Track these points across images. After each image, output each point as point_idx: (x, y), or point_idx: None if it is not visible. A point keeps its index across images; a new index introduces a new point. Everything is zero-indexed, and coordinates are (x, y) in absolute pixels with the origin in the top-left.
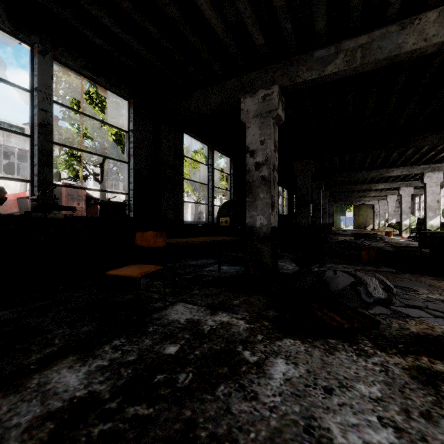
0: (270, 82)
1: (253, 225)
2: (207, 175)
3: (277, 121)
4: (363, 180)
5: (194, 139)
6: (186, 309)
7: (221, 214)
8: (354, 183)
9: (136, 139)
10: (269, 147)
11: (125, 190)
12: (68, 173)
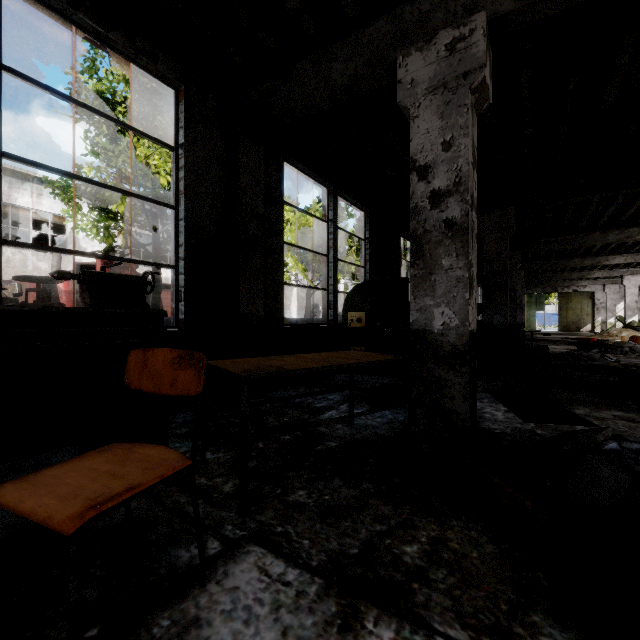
0: (466, 10)
1: (426, 328)
2: (325, 238)
3: (477, 101)
4: (586, 251)
5: (303, 173)
6: (265, 583)
7: (351, 306)
8: (568, 256)
9: (190, 163)
10: (464, 154)
11: (172, 260)
12: (100, 241)
